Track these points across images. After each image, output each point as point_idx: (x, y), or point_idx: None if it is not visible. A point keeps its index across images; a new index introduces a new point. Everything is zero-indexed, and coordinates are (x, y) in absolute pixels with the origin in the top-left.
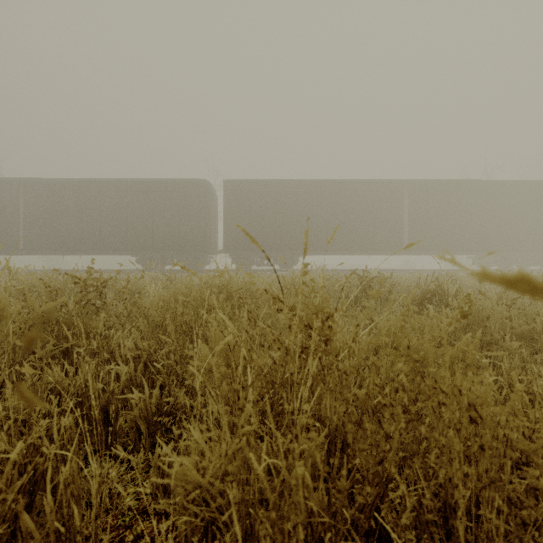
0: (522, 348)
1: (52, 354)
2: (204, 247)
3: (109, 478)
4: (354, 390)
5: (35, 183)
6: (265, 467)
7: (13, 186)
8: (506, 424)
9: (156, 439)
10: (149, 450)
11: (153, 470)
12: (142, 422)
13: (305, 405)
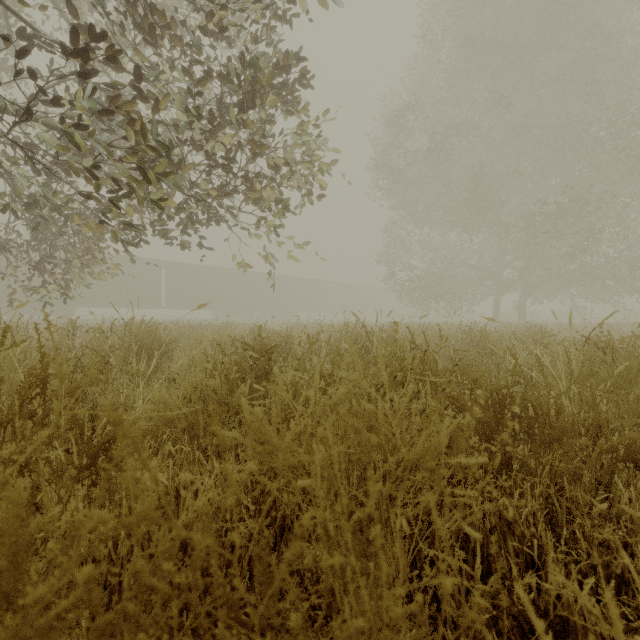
0: None
1: None
2: None
3: None
4: None
5: None
6: None
7: None
8: None
9: None
10: None
11: None
12: None
13: None
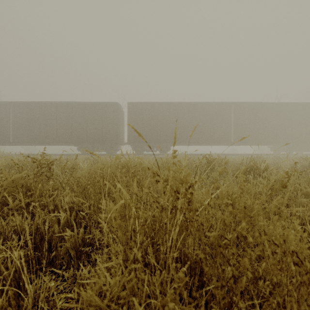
0: (307, 202)
1: (18, 206)
2: (116, 141)
3: (50, 287)
4: (206, 233)
5: (19, 104)
6: (147, 292)
7: (6, 106)
8: (309, 258)
9: (81, 260)
10: (77, 268)
11: (76, 284)
12: (72, 250)
13: (174, 253)
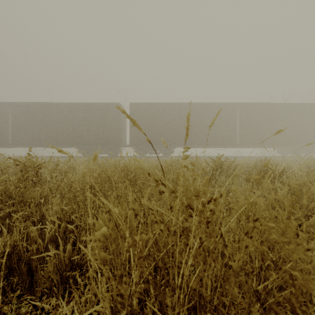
0: None
1: None
2: (118, 143)
3: None
4: (229, 263)
5: (18, 105)
6: None
7: (5, 107)
8: None
9: (68, 285)
10: (61, 295)
11: None
12: (55, 275)
13: None
